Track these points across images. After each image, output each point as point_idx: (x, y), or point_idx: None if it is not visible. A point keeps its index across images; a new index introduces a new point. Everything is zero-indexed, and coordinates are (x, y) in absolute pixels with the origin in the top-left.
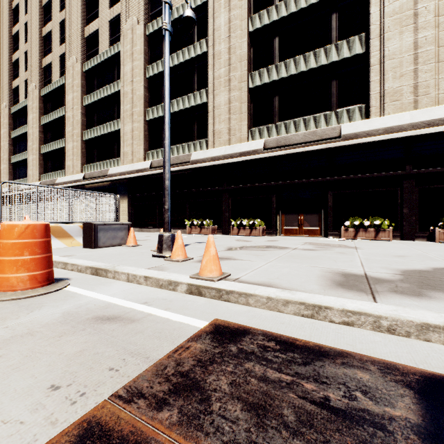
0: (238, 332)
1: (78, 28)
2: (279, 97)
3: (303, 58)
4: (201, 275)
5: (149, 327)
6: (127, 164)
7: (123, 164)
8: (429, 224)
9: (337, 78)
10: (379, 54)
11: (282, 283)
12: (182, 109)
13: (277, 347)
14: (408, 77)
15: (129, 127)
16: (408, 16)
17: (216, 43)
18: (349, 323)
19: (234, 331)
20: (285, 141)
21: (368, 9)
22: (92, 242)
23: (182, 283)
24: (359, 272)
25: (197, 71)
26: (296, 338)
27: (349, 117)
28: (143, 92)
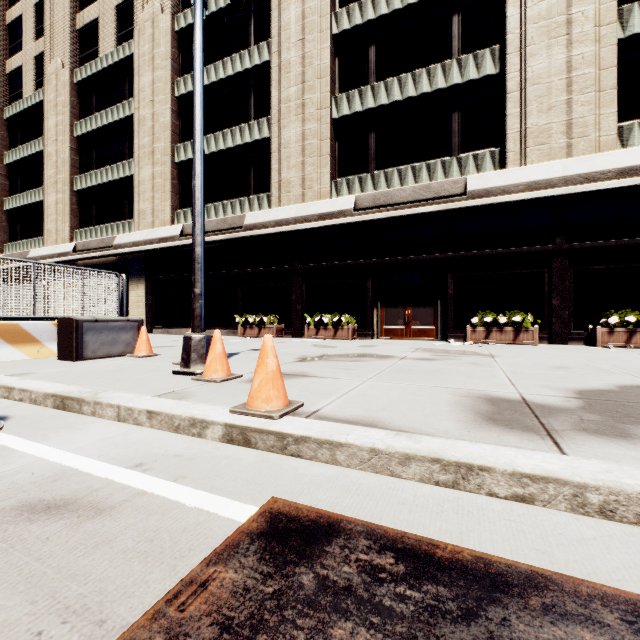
0: (316, 531)
1: (64, 13)
2: (377, 134)
3: (412, 78)
4: (250, 407)
5: (131, 525)
6: (145, 230)
7: (139, 228)
8: (587, 321)
9: (460, 109)
10: (519, 76)
11: (392, 418)
12: (232, 146)
13: (400, 568)
14: (559, 111)
15: (148, 173)
16: (559, 24)
17: (283, 48)
18: (525, 498)
19: (308, 528)
20: (386, 198)
21: (504, 11)
22: (73, 350)
23: (215, 423)
24: (512, 396)
25: (254, 91)
26: (435, 542)
27: (477, 166)
28: (170, 119)
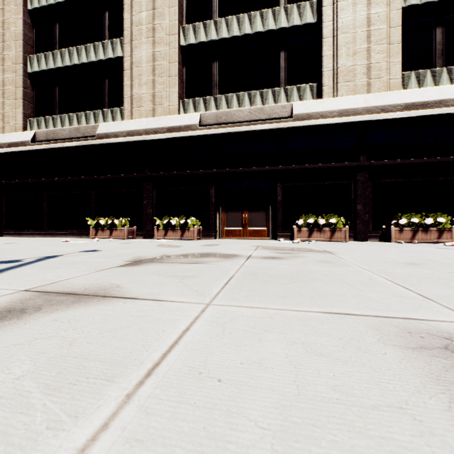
0: None
1: None
2: (219, 63)
3: (248, 18)
4: None
5: None
6: None
7: None
8: (380, 222)
9: (286, 50)
10: (332, 25)
11: None
12: (86, 62)
13: None
14: (362, 56)
15: None
16: None
17: None
18: None
19: None
20: (227, 117)
21: None
22: None
23: None
24: None
25: (108, 13)
26: None
27: (300, 96)
28: (21, 29)
